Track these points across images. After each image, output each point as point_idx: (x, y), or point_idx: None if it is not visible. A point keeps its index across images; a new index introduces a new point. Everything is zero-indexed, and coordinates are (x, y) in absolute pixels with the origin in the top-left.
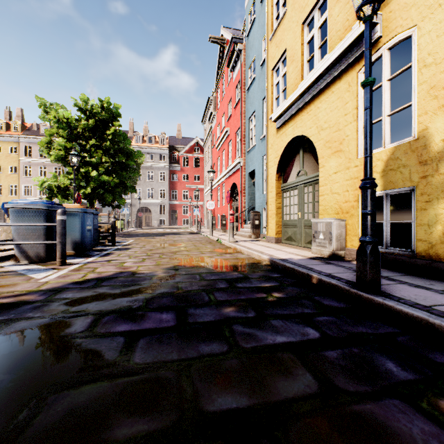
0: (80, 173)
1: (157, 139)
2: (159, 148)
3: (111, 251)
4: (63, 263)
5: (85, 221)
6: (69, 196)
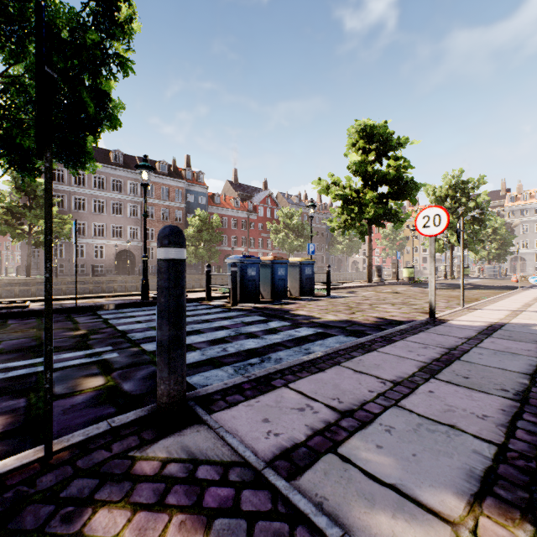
0: (487, 251)
1: (532, 193)
2: (534, 203)
3: (506, 277)
4: (499, 277)
5: (499, 269)
6: (480, 259)
